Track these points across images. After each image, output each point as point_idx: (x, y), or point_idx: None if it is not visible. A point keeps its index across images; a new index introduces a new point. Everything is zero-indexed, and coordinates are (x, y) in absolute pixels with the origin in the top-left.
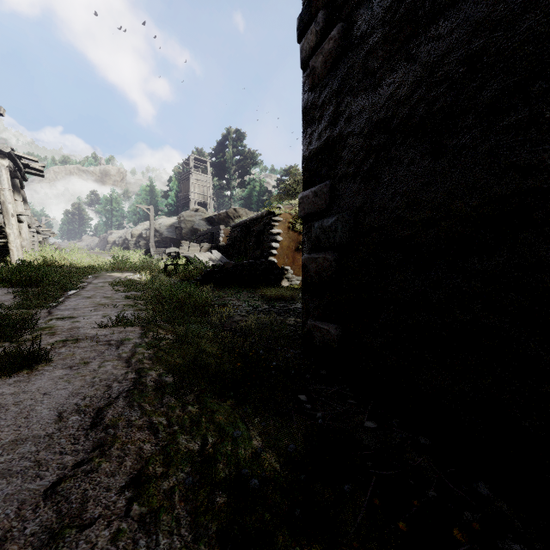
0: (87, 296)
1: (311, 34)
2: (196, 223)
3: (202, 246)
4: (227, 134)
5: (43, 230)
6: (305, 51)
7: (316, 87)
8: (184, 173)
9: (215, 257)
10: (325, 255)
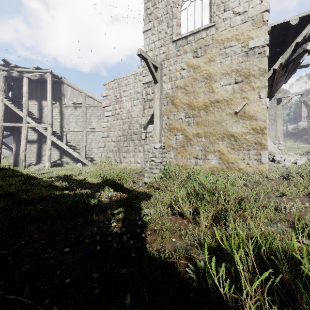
0: None
1: None
2: (304, 126)
3: (306, 134)
4: None
5: None
6: None
7: None
8: (298, 106)
9: None
10: None
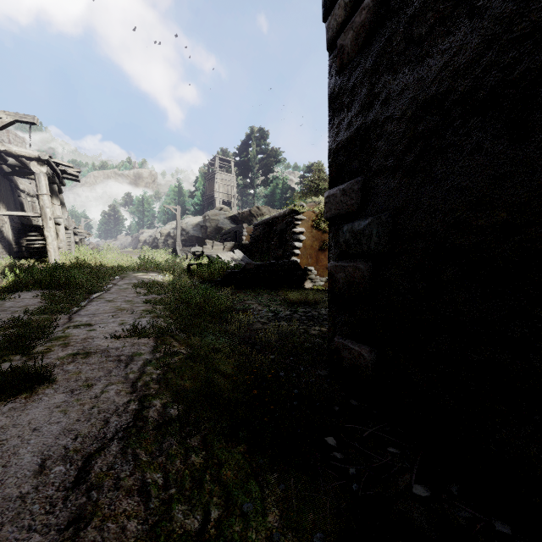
0: (109, 299)
1: (339, 9)
2: (220, 221)
3: (225, 245)
4: (250, 133)
5: (80, 231)
6: (332, 29)
7: (345, 68)
8: (209, 173)
9: (237, 257)
10: (356, 264)
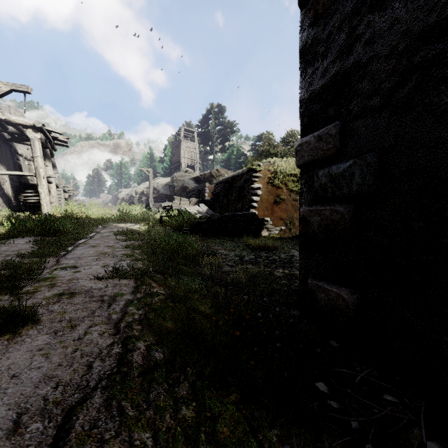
0: (93, 244)
1: None
2: (186, 181)
3: (191, 200)
4: (210, 109)
5: (68, 189)
6: None
7: (319, 19)
8: (176, 141)
9: (202, 209)
10: (333, 207)
